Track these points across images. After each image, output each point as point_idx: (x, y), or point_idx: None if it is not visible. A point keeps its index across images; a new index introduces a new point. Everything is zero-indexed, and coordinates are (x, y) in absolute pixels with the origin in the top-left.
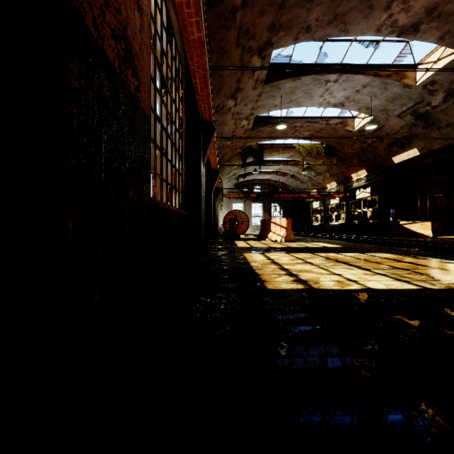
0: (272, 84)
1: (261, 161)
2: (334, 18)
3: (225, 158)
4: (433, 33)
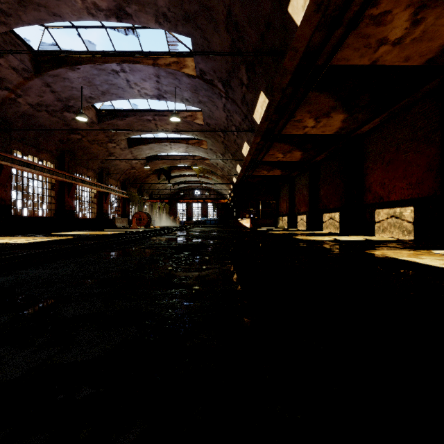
0: (133, 148)
1: (169, 178)
2: (138, 131)
3: (141, 177)
4: (188, 134)
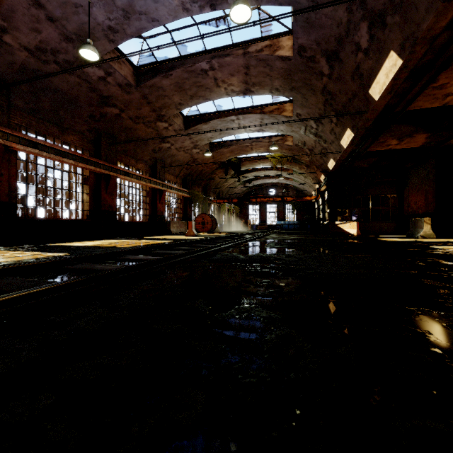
0: (190, 129)
1: (239, 172)
2: (192, 97)
3: (205, 173)
4: (263, 91)
